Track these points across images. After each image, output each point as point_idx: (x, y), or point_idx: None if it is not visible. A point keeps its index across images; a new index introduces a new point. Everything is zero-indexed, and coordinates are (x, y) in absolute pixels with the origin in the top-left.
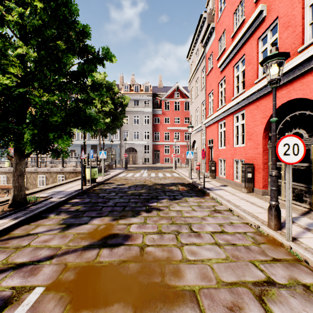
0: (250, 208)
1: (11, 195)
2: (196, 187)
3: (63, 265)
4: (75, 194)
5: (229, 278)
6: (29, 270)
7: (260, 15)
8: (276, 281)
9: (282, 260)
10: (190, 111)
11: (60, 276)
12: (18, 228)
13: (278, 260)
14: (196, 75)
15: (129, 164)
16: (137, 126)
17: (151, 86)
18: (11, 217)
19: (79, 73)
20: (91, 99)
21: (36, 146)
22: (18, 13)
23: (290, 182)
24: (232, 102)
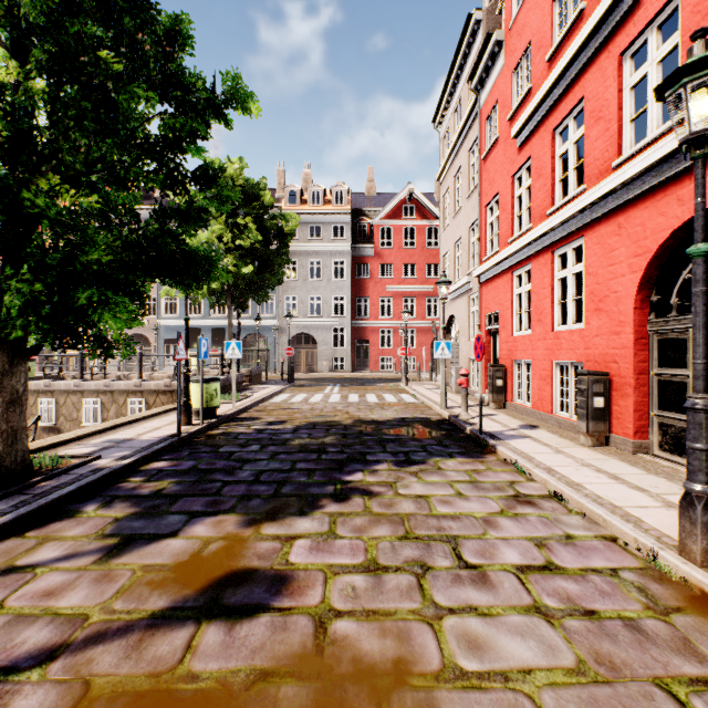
0: (613, 492)
1: None
2: (461, 430)
3: (77, 688)
4: (159, 448)
5: None
6: None
7: None
8: None
9: None
10: (442, 248)
11: None
12: None
13: None
14: (457, 160)
15: (300, 371)
16: (318, 284)
17: (349, 193)
18: None
19: (164, 140)
20: (197, 209)
21: (48, 329)
22: None
23: None
24: (551, 219)
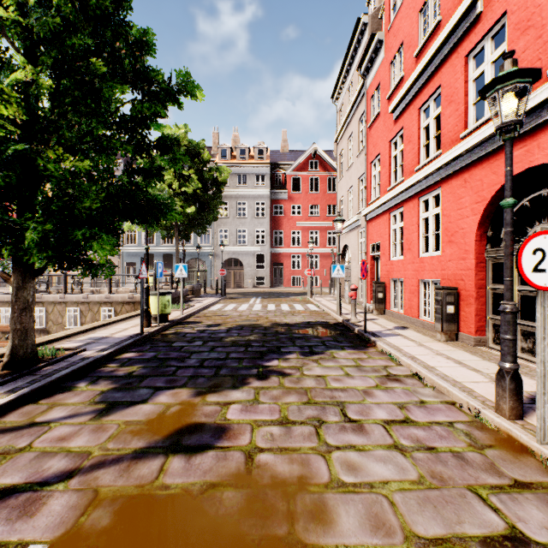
0: (456, 372)
1: (9, 347)
2: (351, 330)
3: (90, 494)
4: (128, 343)
5: (430, 528)
6: (20, 504)
7: (471, 11)
8: (529, 536)
9: (535, 485)
10: (339, 194)
11: (82, 519)
12: (14, 411)
13: (526, 485)
14: (349, 127)
15: (230, 287)
16: (244, 220)
17: (268, 150)
18: (5, 389)
19: (134, 119)
20: (157, 168)
21: (52, 256)
22: (16, 2)
23: (546, 325)
24: (417, 174)
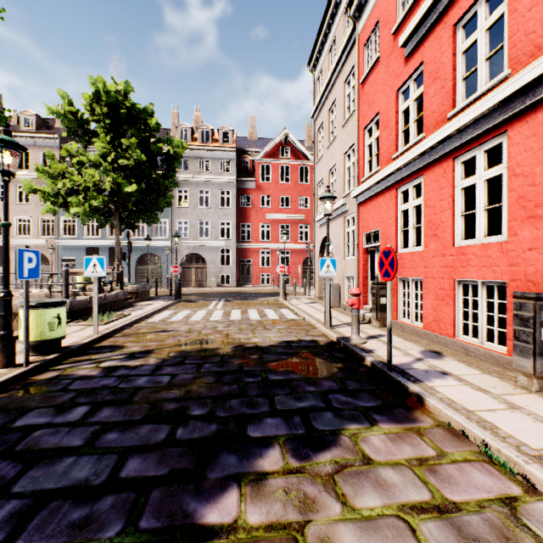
0: None
1: None
2: (358, 360)
3: None
4: None
5: None
6: None
7: None
8: None
9: None
10: (316, 177)
11: None
12: None
13: None
14: (331, 95)
15: (190, 286)
16: (206, 211)
17: (234, 134)
18: None
19: None
20: None
21: None
22: None
23: None
24: (459, 117)
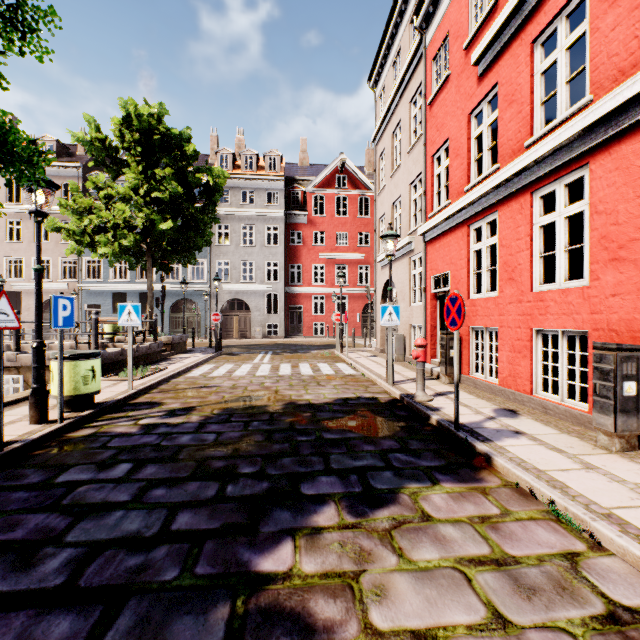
0: None
1: None
2: (423, 419)
3: None
4: None
5: None
6: None
7: None
8: None
9: None
10: (378, 211)
11: None
12: None
13: None
14: (395, 116)
15: (232, 337)
16: (250, 250)
17: (283, 161)
18: None
19: None
20: None
21: None
22: None
23: None
24: (536, 147)
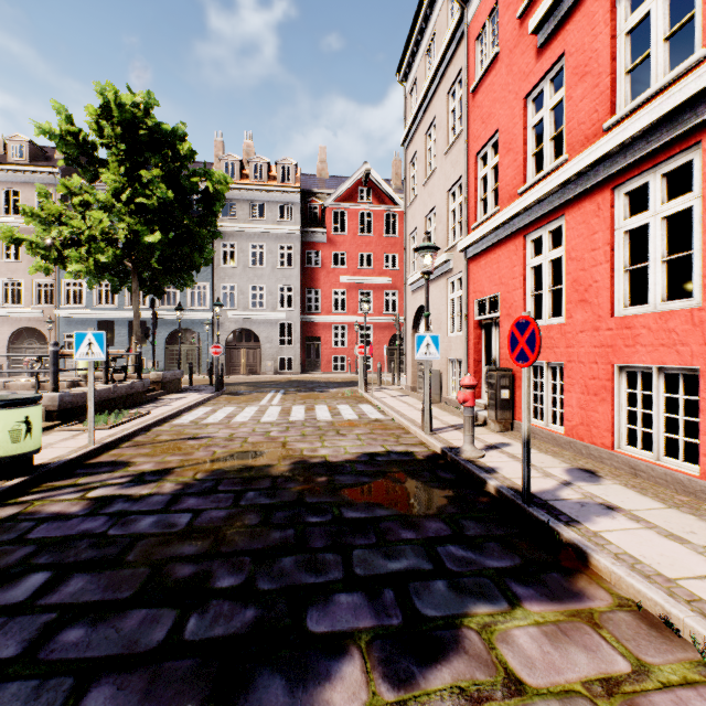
0: None
1: None
2: (475, 485)
3: None
4: None
5: None
6: None
7: None
8: None
9: None
10: (408, 225)
11: None
12: None
13: None
14: (429, 112)
15: (239, 373)
16: (261, 272)
17: (298, 170)
18: None
19: None
20: None
21: None
22: None
23: None
24: (623, 126)
